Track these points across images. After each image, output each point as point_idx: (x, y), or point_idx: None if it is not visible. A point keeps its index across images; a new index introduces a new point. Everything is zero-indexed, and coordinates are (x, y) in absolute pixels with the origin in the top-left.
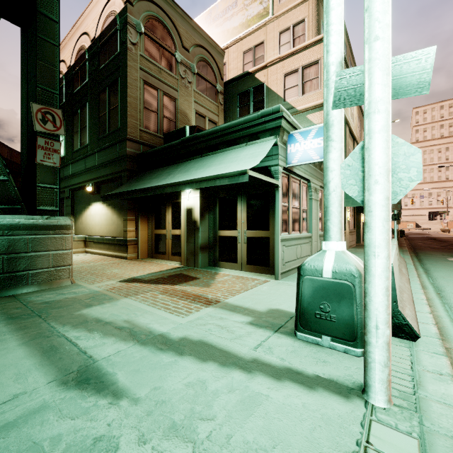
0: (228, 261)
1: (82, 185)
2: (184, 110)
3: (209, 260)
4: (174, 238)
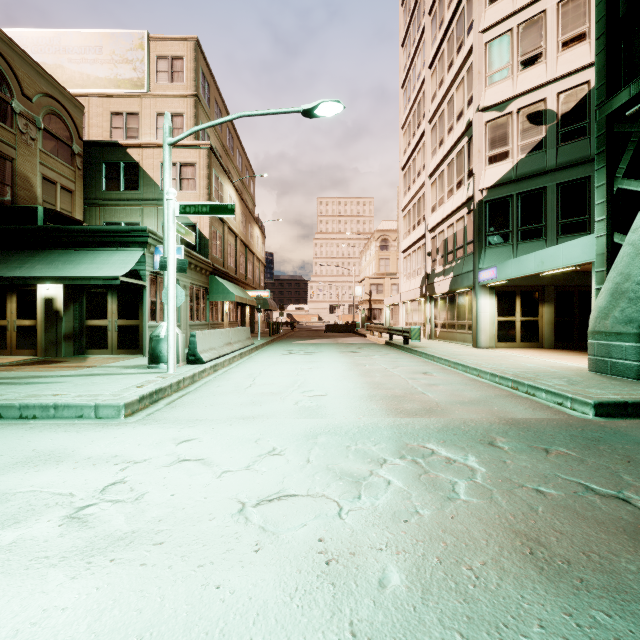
0: (98, 348)
1: None
2: (25, 172)
3: (75, 350)
4: (22, 330)
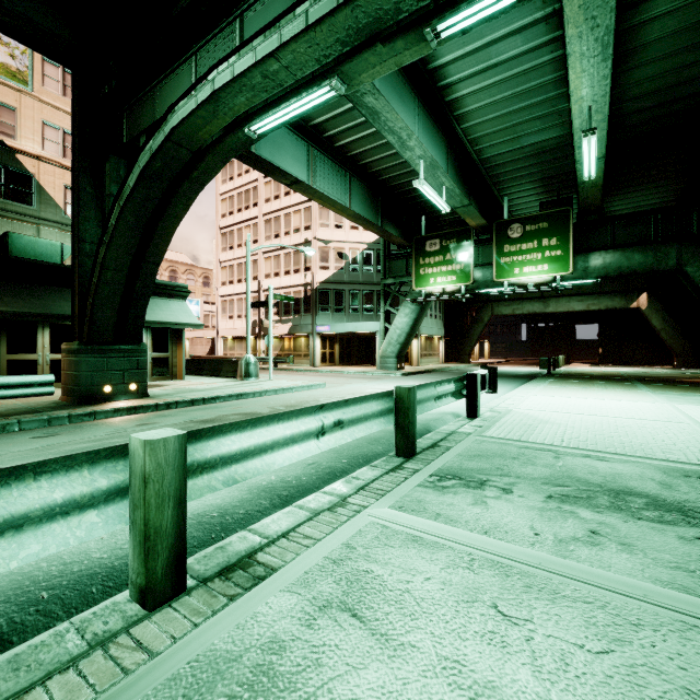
0: None
1: None
2: None
3: None
4: (57, 364)
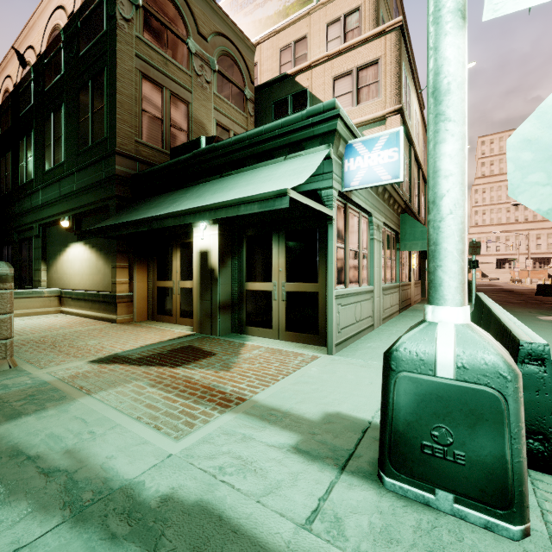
0: (260, 326)
1: (56, 218)
2: (200, 118)
3: (233, 325)
4: (184, 293)
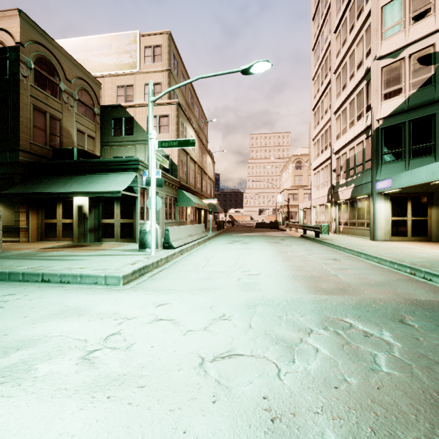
0: (109, 237)
1: None
2: (67, 127)
3: (95, 238)
4: (65, 225)
